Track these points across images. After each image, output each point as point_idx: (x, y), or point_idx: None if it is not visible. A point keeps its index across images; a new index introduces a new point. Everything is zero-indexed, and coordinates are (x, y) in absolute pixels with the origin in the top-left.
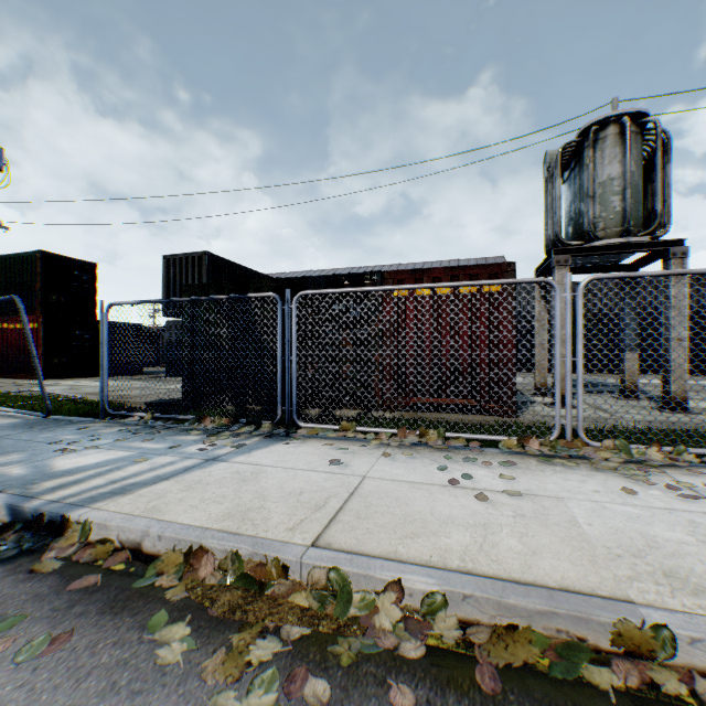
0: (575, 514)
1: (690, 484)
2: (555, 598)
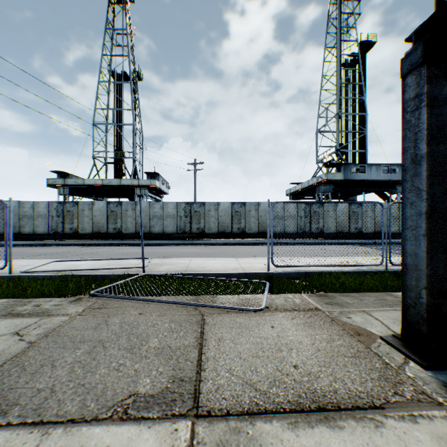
0: (361, 261)
1: (346, 262)
2: (353, 256)
